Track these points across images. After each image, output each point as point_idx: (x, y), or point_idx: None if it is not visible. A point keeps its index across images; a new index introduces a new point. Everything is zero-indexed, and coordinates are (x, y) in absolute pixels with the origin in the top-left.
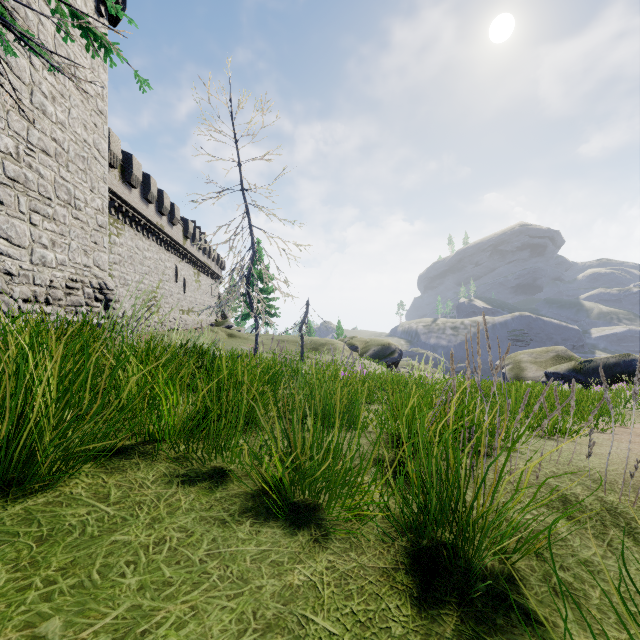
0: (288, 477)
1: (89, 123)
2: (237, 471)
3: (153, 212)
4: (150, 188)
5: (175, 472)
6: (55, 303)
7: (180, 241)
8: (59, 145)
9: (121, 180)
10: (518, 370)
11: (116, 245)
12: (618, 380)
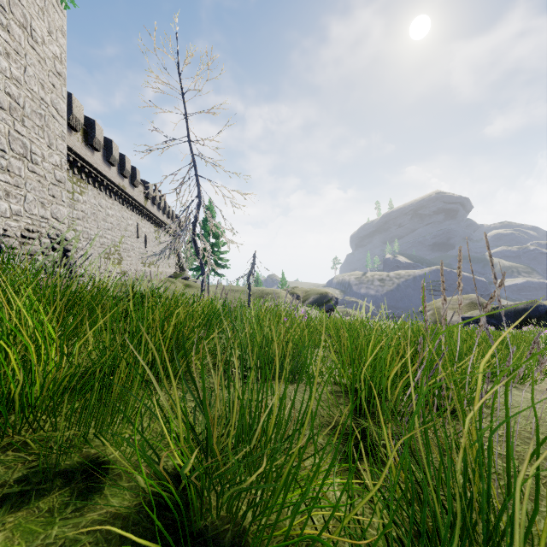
0: (190, 484)
1: (46, 83)
2: (121, 462)
3: (115, 174)
4: (112, 152)
5: (5, 474)
6: (9, 251)
7: (141, 201)
8: (14, 100)
9: (84, 143)
10: (438, 315)
11: (79, 202)
12: (526, 323)
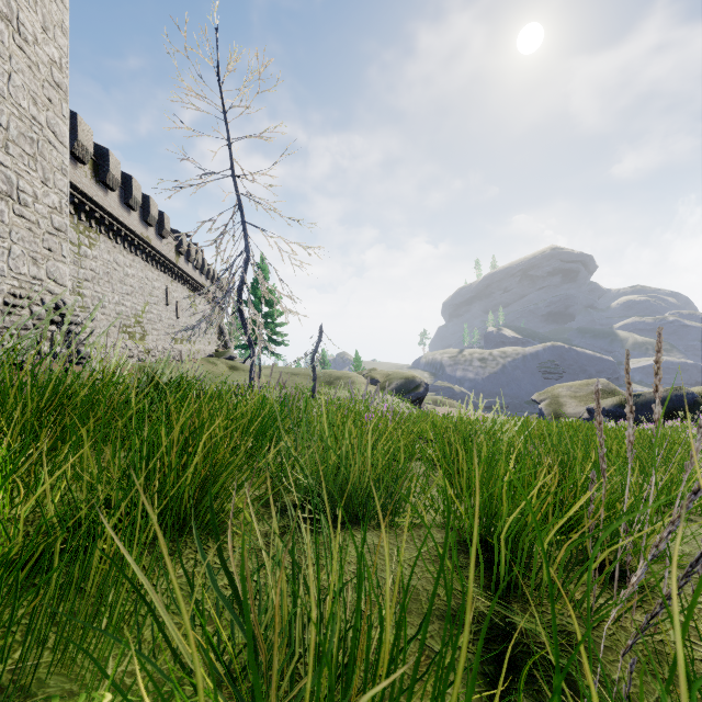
0: None
1: (40, 96)
2: None
3: (137, 221)
4: (132, 192)
5: None
6: None
7: (171, 257)
8: None
9: (94, 179)
10: (556, 406)
11: (88, 258)
12: (670, 416)
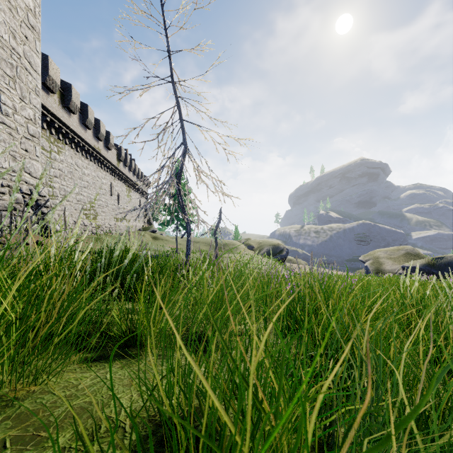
0: None
1: (18, 33)
2: None
3: (91, 136)
4: (88, 115)
5: None
6: None
7: (114, 163)
8: None
9: (61, 105)
10: (378, 264)
11: (56, 161)
12: None
